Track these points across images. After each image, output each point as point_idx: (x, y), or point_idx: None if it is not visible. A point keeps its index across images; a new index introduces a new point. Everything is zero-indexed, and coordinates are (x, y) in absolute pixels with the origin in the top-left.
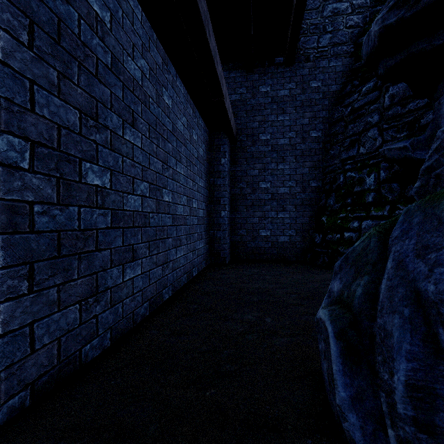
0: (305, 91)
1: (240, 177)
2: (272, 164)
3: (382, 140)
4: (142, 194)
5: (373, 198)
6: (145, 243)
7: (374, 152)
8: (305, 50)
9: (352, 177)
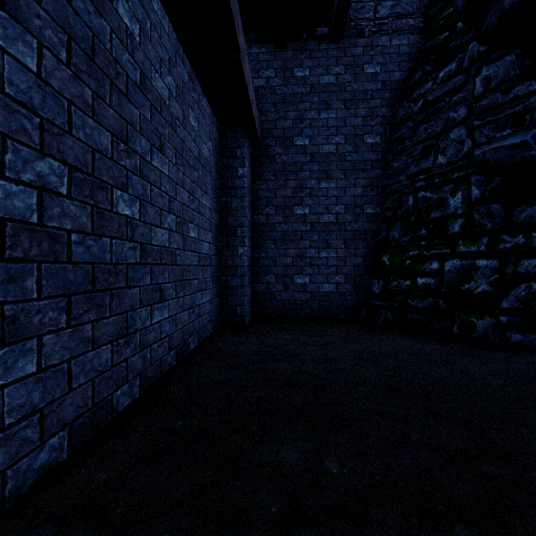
0: (358, 79)
1: (266, 198)
2: (311, 180)
3: (472, 143)
4: (42, 185)
5: (461, 227)
6: (53, 298)
7: (459, 162)
8: (358, 22)
9: (426, 198)
